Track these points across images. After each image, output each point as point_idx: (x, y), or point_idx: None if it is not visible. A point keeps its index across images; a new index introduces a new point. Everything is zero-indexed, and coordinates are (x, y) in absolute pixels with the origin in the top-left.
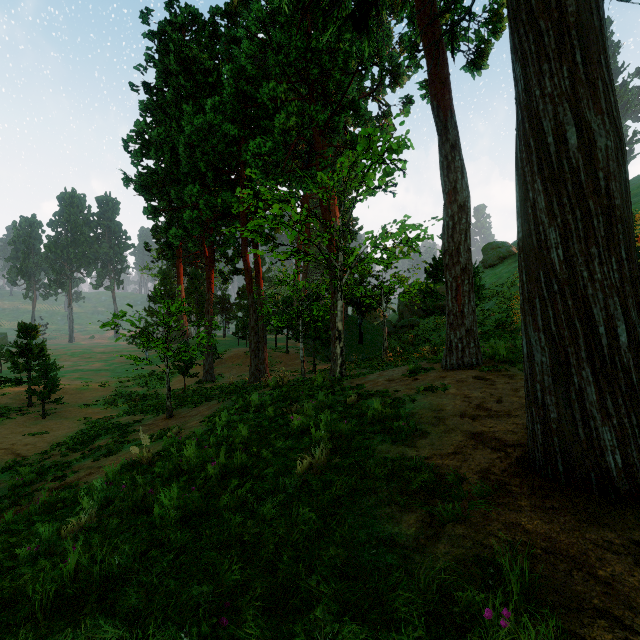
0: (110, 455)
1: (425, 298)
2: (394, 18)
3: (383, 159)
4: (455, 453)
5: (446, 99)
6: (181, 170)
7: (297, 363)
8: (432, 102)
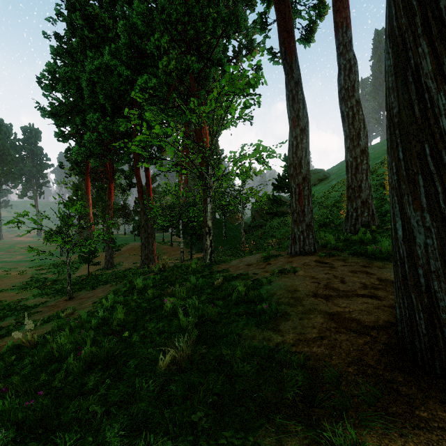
0: (7, 336)
1: (272, 204)
2: (249, 8)
3: (243, 93)
4: (320, 338)
5: (291, 46)
6: (85, 102)
7: (179, 253)
8: (281, 48)
